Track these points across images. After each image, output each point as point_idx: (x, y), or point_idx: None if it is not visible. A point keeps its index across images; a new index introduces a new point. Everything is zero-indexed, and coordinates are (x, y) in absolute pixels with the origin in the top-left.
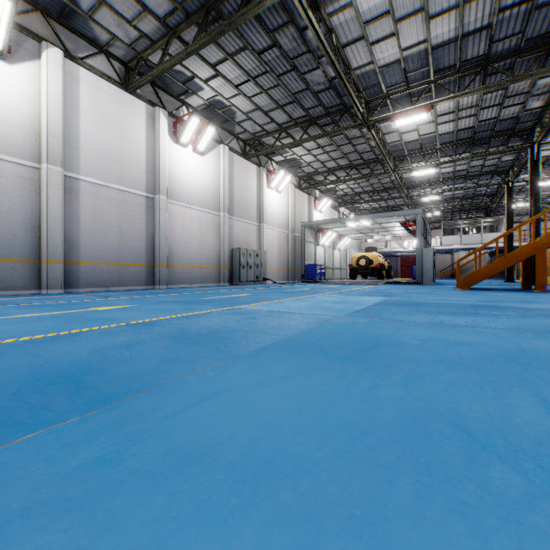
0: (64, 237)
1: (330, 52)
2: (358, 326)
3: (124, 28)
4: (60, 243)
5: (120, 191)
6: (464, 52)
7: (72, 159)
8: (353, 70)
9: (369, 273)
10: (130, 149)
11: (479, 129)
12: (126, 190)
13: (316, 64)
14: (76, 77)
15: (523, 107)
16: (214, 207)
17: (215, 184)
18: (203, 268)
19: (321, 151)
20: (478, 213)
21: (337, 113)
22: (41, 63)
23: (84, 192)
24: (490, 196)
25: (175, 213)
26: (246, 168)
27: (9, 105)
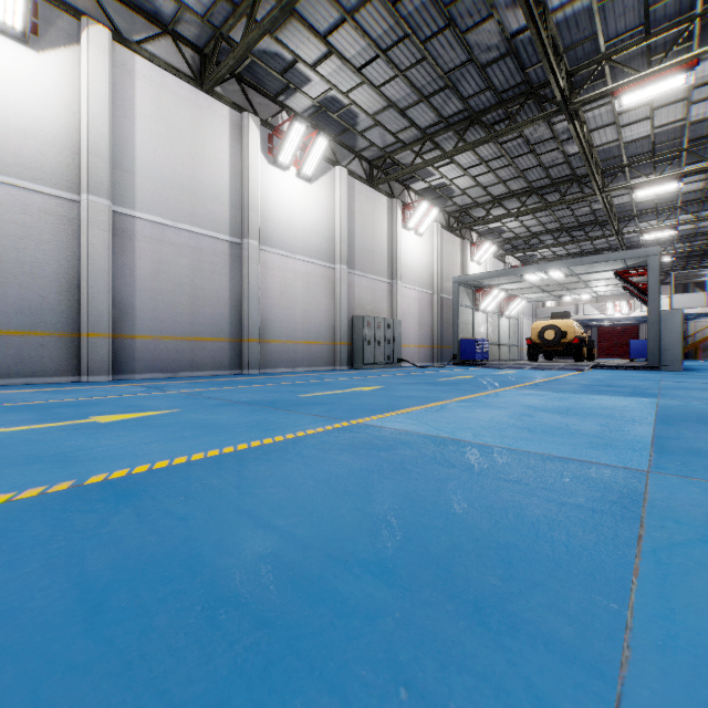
0: (112, 300)
1: None
2: None
3: None
4: (106, 309)
5: (193, 233)
6: None
7: (125, 188)
8: (551, 15)
9: (559, 352)
10: (207, 174)
11: None
12: (202, 232)
13: (487, 12)
14: (131, 70)
15: None
16: (327, 257)
17: (328, 223)
18: (311, 345)
19: (485, 169)
20: None
21: (515, 99)
22: (80, 49)
23: (142, 236)
24: None
25: (271, 265)
26: (372, 201)
27: (35, 110)
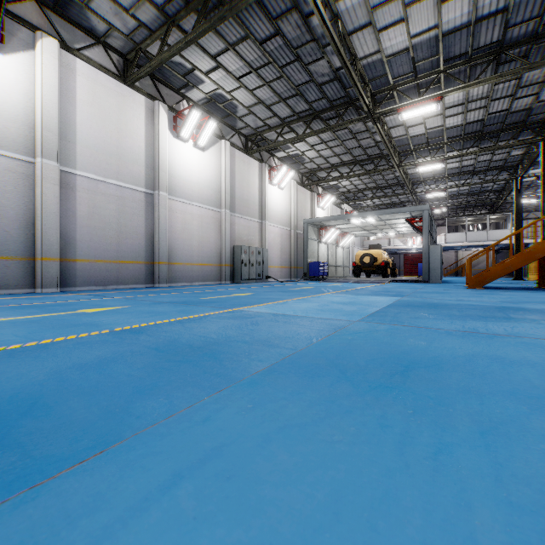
0: (59, 234)
1: (336, 39)
2: (380, 336)
3: (121, 18)
4: (55, 240)
5: (119, 186)
6: (477, 39)
7: (68, 153)
8: (359, 60)
9: (373, 271)
10: (128, 144)
11: (489, 122)
12: (125, 186)
13: (321, 54)
14: (73, 69)
15: (536, 98)
16: (215, 204)
17: (216, 180)
18: (204, 266)
19: (325, 147)
20: (483, 210)
21: (341, 106)
22: (36, 53)
23: (81, 188)
24: (496, 192)
25: (175, 210)
26: (248, 164)
27: (2, 96)
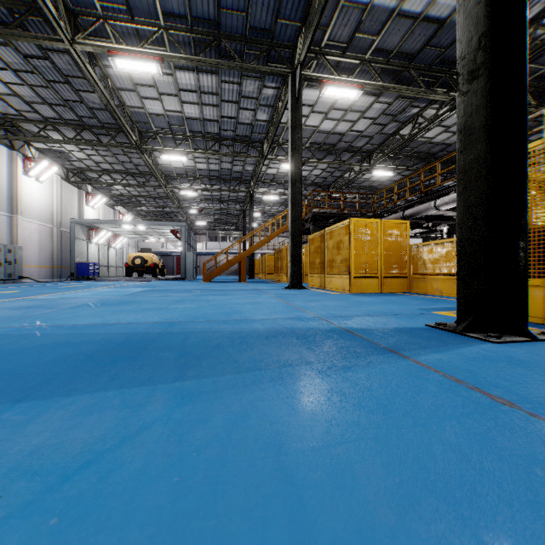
0: None
1: (106, 94)
2: (124, 299)
3: None
4: None
5: None
6: (206, 128)
7: None
8: (127, 107)
9: (144, 271)
10: None
11: (223, 173)
12: None
13: (92, 89)
14: None
15: (244, 168)
16: None
17: None
18: None
19: (96, 153)
20: (232, 226)
21: (112, 129)
22: None
23: None
24: (237, 216)
25: None
26: None
27: None
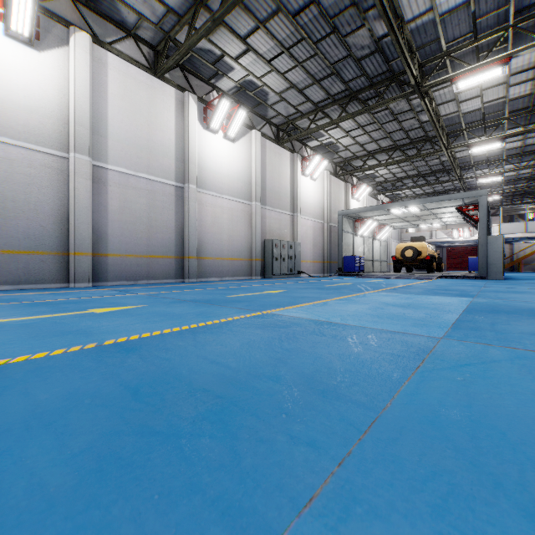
0: (92, 229)
1: None
2: (513, 376)
3: (150, 5)
4: (87, 235)
5: (149, 180)
6: None
7: (100, 148)
8: (406, 24)
9: (416, 266)
10: (159, 137)
11: None
12: (155, 179)
13: (361, 22)
14: (105, 63)
15: None
16: (245, 196)
17: (246, 172)
18: (234, 260)
19: (361, 132)
20: None
21: (382, 82)
22: (69, 49)
23: (112, 182)
24: None
25: (205, 203)
26: (279, 155)
27: (38, 93)
